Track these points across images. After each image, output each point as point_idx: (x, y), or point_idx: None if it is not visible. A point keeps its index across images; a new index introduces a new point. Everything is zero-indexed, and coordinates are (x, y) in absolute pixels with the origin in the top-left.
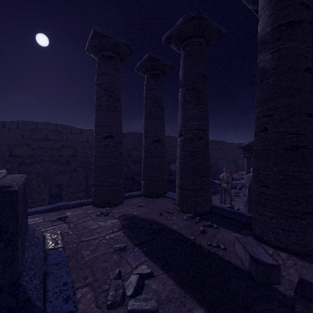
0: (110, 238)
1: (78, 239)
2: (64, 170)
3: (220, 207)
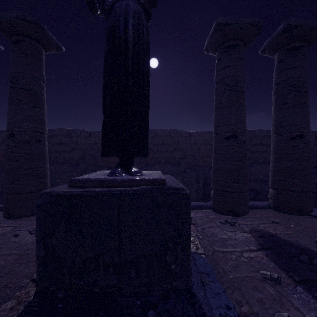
0: (249, 257)
1: (211, 247)
2: (176, 171)
3: None
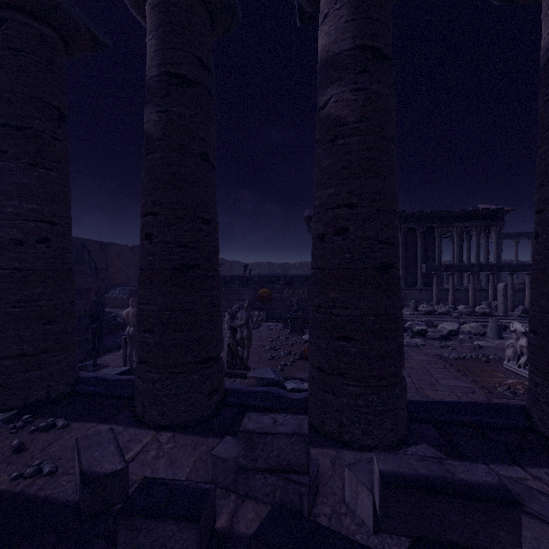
0: None
1: None
2: None
3: (97, 377)
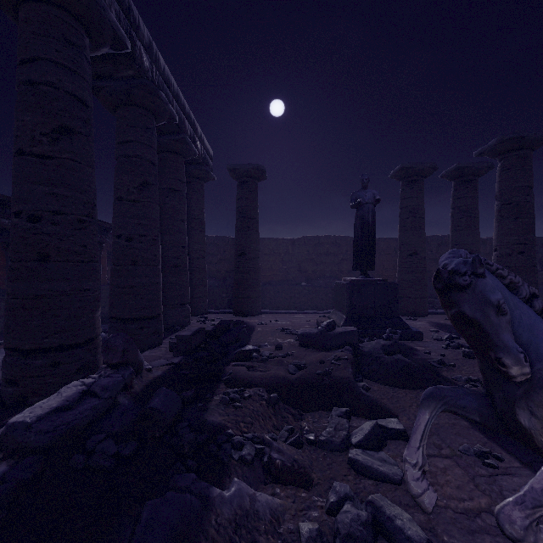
0: (424, 328)
1: None
2: None
3: None
